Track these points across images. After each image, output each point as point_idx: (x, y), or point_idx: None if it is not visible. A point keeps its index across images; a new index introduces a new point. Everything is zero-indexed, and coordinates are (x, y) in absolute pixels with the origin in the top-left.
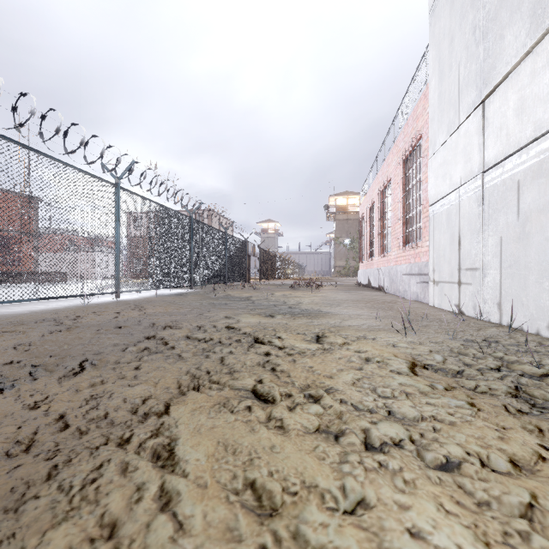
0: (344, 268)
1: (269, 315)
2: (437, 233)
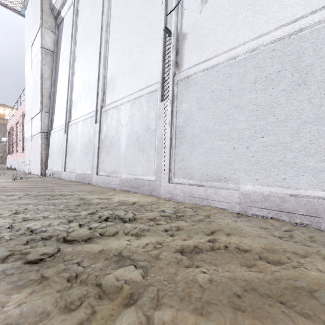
0: (1, 158)
1: None
2: (26, 149)
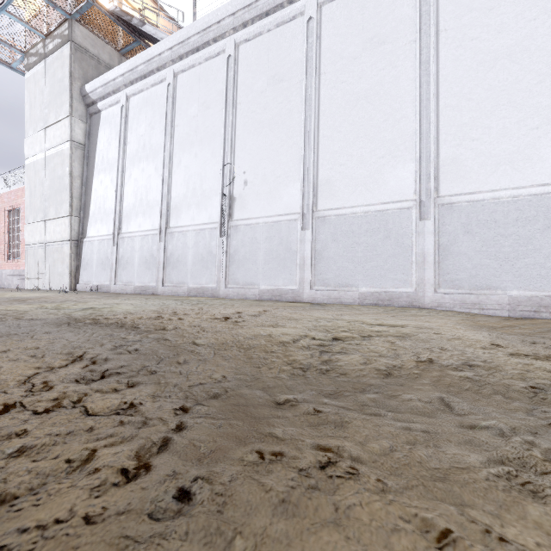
0: None
1: None
2: (30, 258)
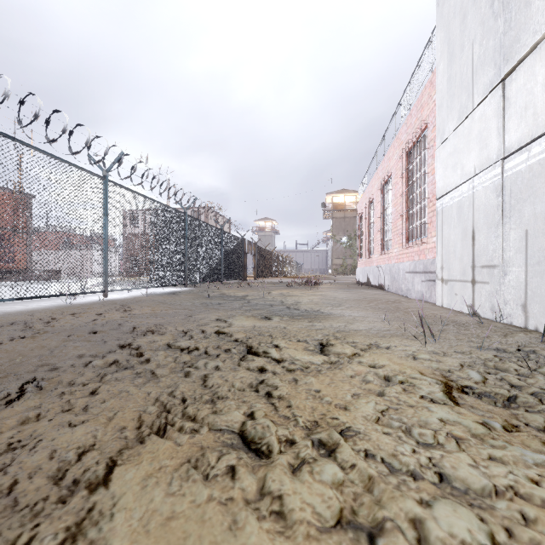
0: (341, 266)
1: (265, 317)
2: (446, 228)
